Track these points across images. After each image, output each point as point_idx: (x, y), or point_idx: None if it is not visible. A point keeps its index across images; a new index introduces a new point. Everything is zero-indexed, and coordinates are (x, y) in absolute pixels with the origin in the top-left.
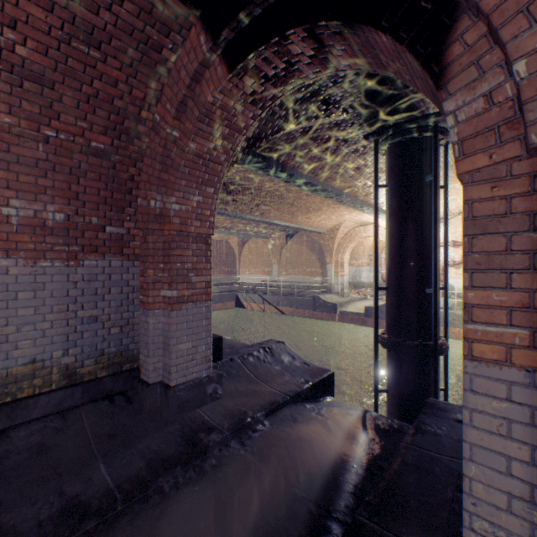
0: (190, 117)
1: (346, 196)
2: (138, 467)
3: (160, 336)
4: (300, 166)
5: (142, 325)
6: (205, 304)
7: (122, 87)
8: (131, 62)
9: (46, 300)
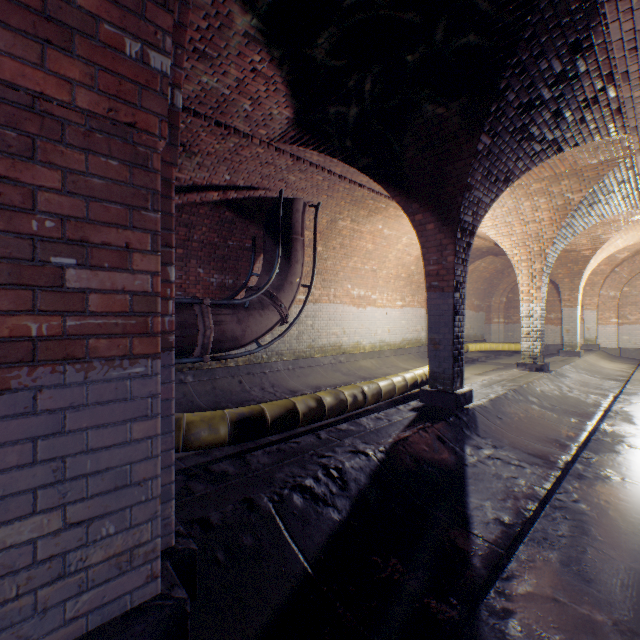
0: None
1: None
2: None
3: None
4: None
5: None
6: None
7: None
8: None
9: None
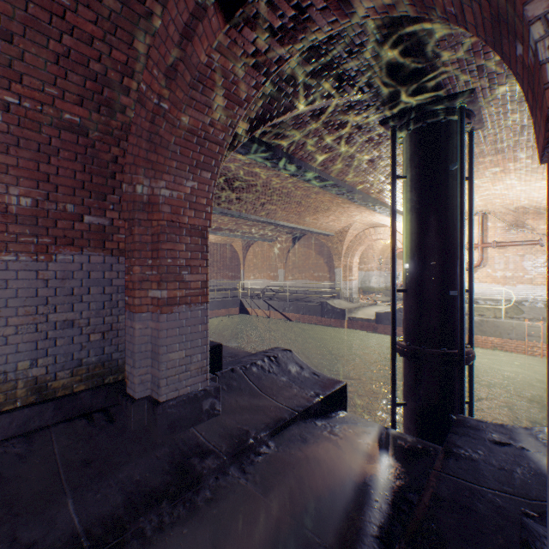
0: (180, 84)
1: (357, 193)
2: (114, 504)
3: (148, 344)
4: (309, 157)
5: (127, 331)
6: (201, 306)
7: (99, 46)
8: (108, 14)
9: (9, 301)
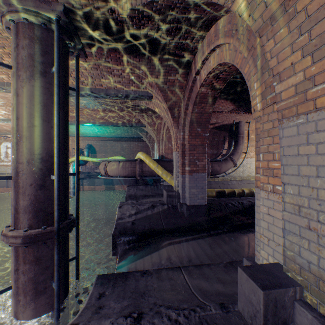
0: None
1: None
2: None
3: None
4: None
5: None
6: None
7: None
8: None
9: None
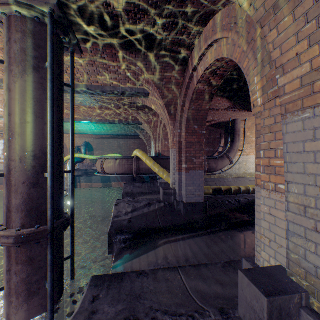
0: None
1: None
2: None
3: None
4: None
5: None
6: None
7: None
8: None
9: None
